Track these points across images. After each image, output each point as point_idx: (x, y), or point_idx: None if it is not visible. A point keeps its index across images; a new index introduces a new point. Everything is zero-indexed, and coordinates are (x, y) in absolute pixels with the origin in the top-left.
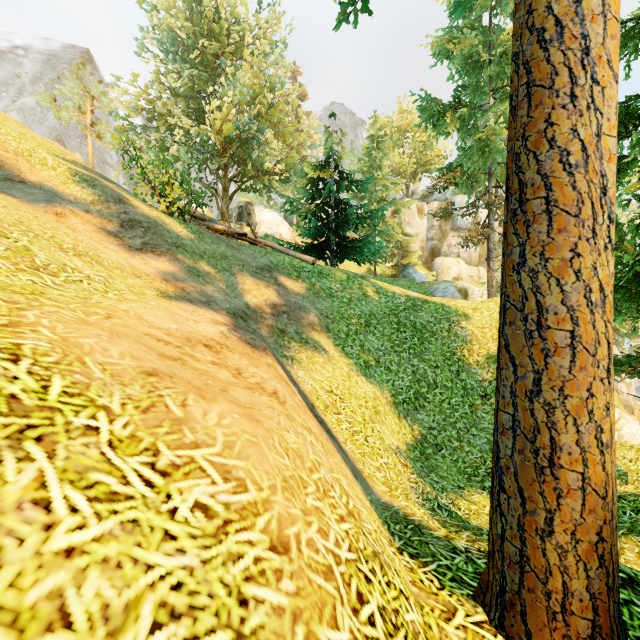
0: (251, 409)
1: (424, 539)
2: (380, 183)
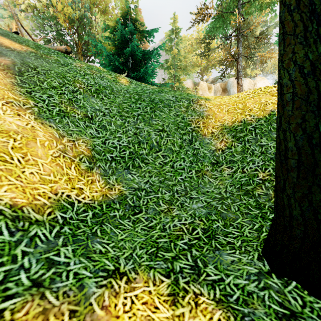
0: None
1: None
2: (176, 57)
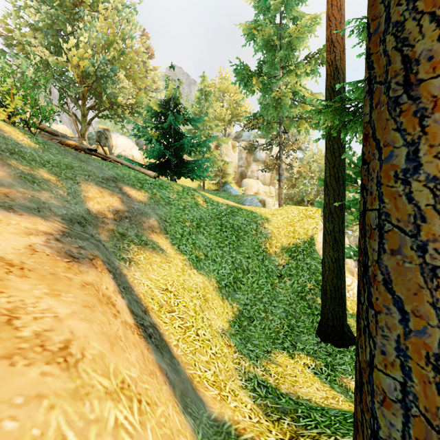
0: None
1: None
2: (207, 124)
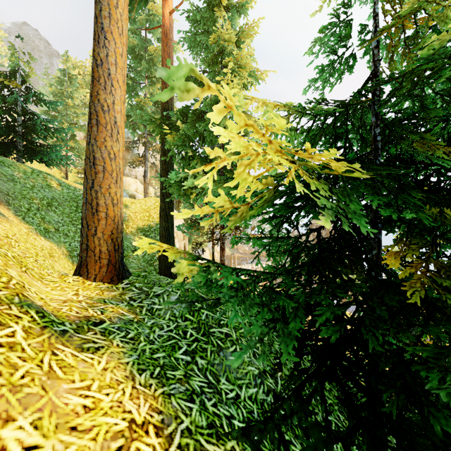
0: None
1: None
2: (71, 109)
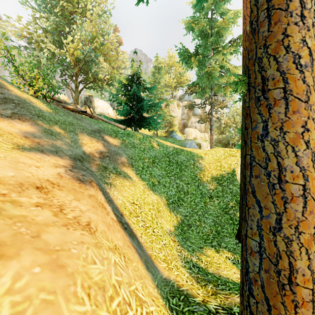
0: (59, 252)
1: (191, 308)
2: (159, 90)
